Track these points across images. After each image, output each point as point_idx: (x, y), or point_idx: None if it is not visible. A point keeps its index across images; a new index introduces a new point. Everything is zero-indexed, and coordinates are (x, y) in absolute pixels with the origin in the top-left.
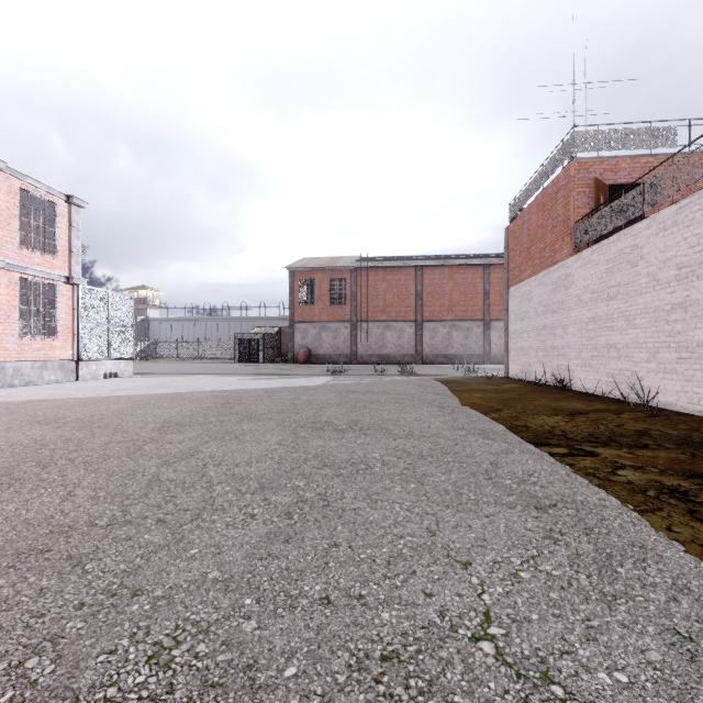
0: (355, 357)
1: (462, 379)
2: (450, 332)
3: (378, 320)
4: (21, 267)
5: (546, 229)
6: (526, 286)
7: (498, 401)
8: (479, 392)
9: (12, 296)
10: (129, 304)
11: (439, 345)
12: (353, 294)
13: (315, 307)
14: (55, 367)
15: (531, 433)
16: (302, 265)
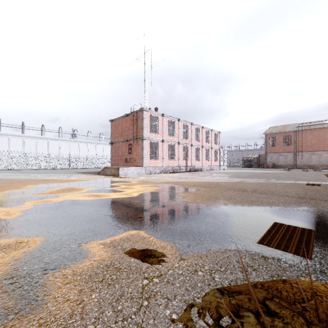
0: (295, 166)
1: None
2: None
3: (307, 151)
4: (214, 148)
5: None
6: None
7: None
8: None
9: (213, 153)
10: (226, 152)
11: None
12: (294, 141)
13: (276, 147)
14: (217, 167)
15: None
16: (270, 131)
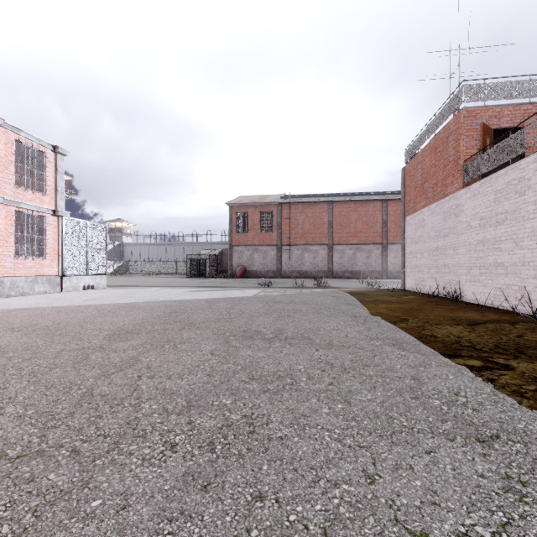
0: (280, 273)
1: (367, 291)
2: (355, 253)
3: (298, 244)
4: (16, 202)
5: (438, 167)
6: (420, 215)
7: (402, 311)
8: (384, 303)
9: (9, 225)
10: (103, 232)
11: (346, 263)
12: (278, 224)
13: (249, 233)
14: (44, 281)
15: (440, 343)
16: (239, 201)
